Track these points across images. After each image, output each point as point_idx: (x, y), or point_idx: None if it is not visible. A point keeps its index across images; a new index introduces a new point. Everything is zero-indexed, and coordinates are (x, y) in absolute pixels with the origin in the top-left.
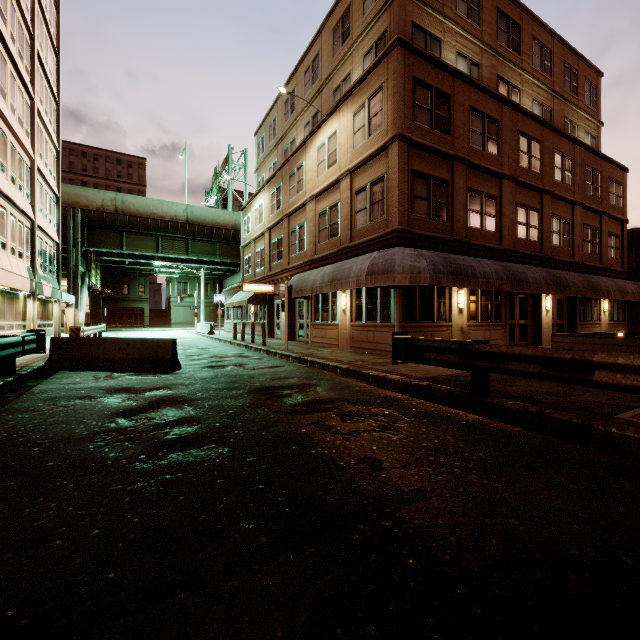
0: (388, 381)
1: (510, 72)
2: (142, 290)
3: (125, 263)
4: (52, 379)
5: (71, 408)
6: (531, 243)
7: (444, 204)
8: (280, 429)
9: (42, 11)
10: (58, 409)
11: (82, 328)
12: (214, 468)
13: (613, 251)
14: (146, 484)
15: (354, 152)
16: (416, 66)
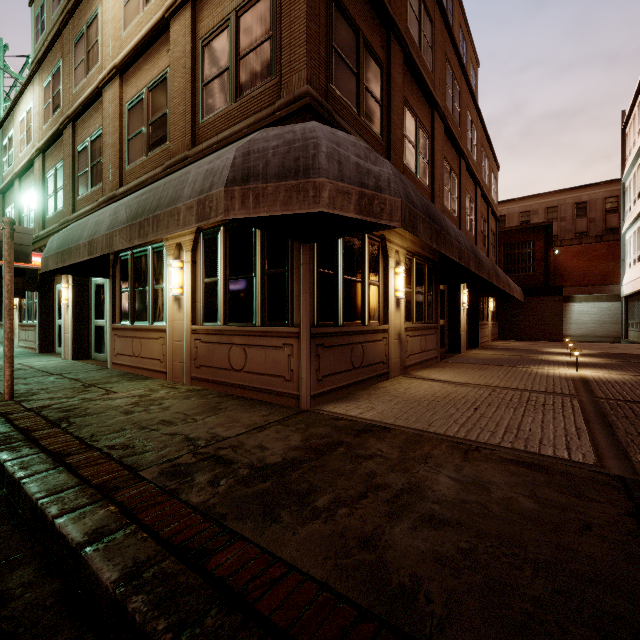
0: None
1: None
2: None
3: None
4: None
5: None
6: (453, 217)
7: (378, 102)
8: None
9: None
10: None
11: None
12: None
13: (492, 248)
14: None
15: None
16: None
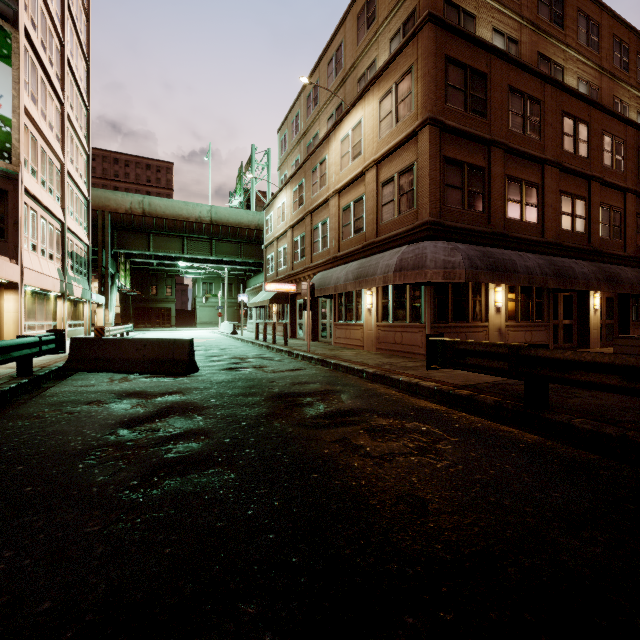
0: (421, 388)
1: (552, 49)
2: (169, 291)
3: (153, 264)
4: (68, 381)
5: (75, 415)
6: (577, 235)
7: (480, 193)
8: (298, 448)
9: (72, 19)
10: (61, 416)
11: (107, 328)
12: (215, 503)
13: None
14: (128, 525)
15: (380, 141)
16: (449, 43)
